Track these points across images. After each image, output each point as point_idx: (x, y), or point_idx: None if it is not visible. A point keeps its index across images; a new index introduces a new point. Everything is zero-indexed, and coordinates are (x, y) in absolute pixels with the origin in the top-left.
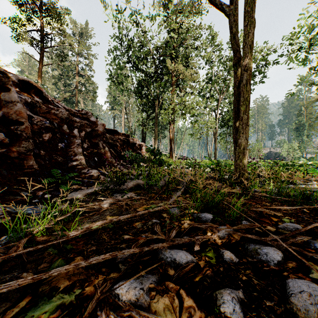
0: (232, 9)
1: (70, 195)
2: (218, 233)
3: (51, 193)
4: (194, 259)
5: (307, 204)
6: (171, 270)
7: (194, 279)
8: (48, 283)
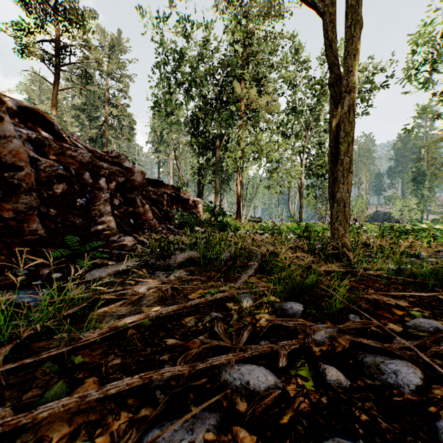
0: (327, 5)
1: (91, 274)
2: (315, 335)
3: (62, 271)
4: (278, 382)
5: (442, 288)
6: (242, 402)
7: (280, 420)
8: (34, 428)
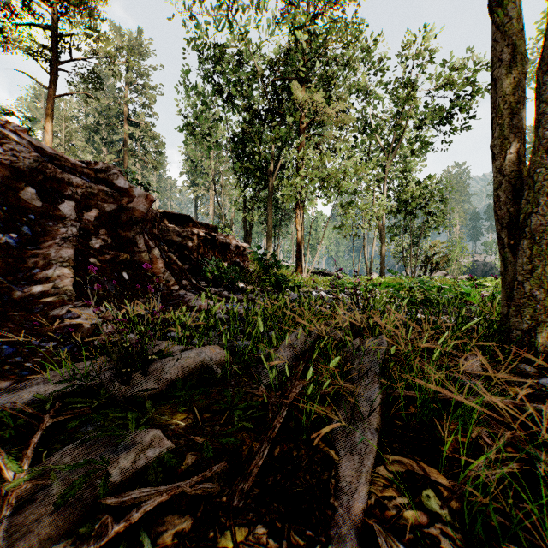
0: None
1: None
2: None
3: None
4: None
5: None
6: None
7: None
8: None
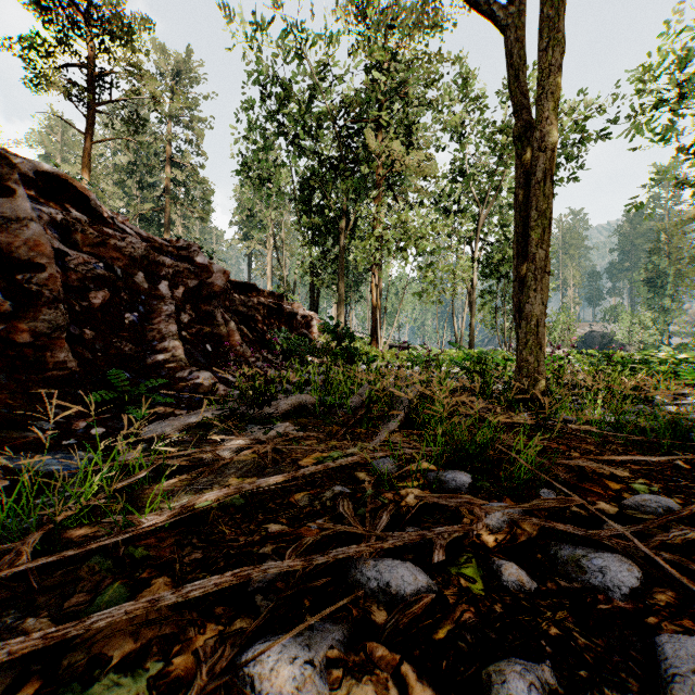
0: (511, 15)
1: (150, 429)
2: (487, 519)
3: (106, 424)
4: (432, 584)
5: (684, 451)
6: (380, 611)
7: (434, 635)
8: (86, 645)
